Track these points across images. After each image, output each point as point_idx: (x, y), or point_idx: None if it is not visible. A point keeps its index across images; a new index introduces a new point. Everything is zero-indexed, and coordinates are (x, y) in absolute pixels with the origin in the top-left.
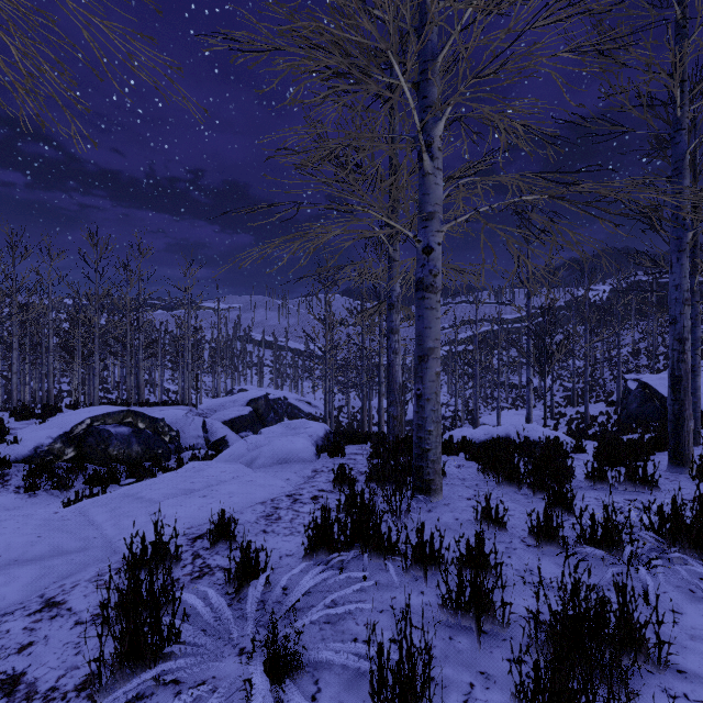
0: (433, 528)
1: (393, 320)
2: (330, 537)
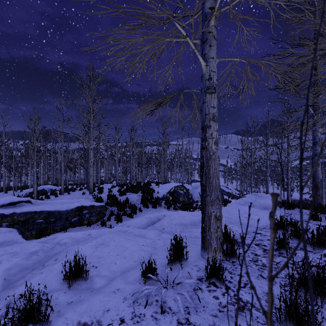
0: None
1: (316, 149)
2: None
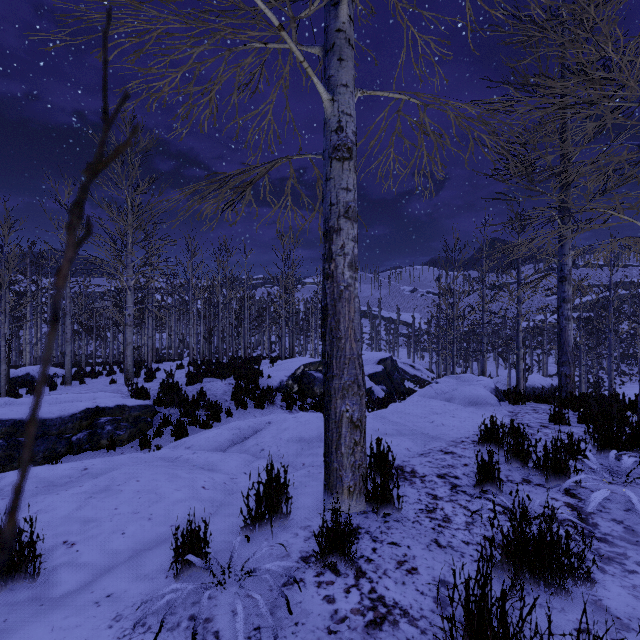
0: None
1: (565, 290)
2: (614, 441)
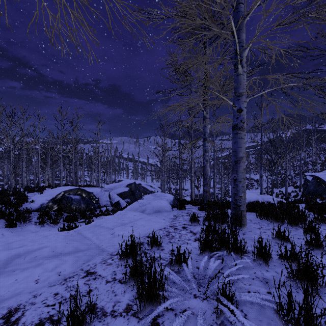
0: (251, 242)
1: (206, 146)
2: (210, 244)
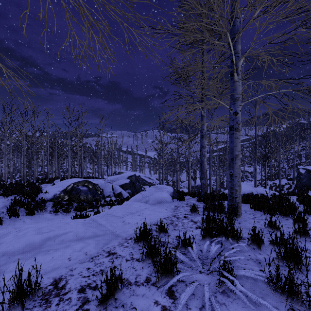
0: (246, 230)
1: (203, 142)
2: (211, 231)
